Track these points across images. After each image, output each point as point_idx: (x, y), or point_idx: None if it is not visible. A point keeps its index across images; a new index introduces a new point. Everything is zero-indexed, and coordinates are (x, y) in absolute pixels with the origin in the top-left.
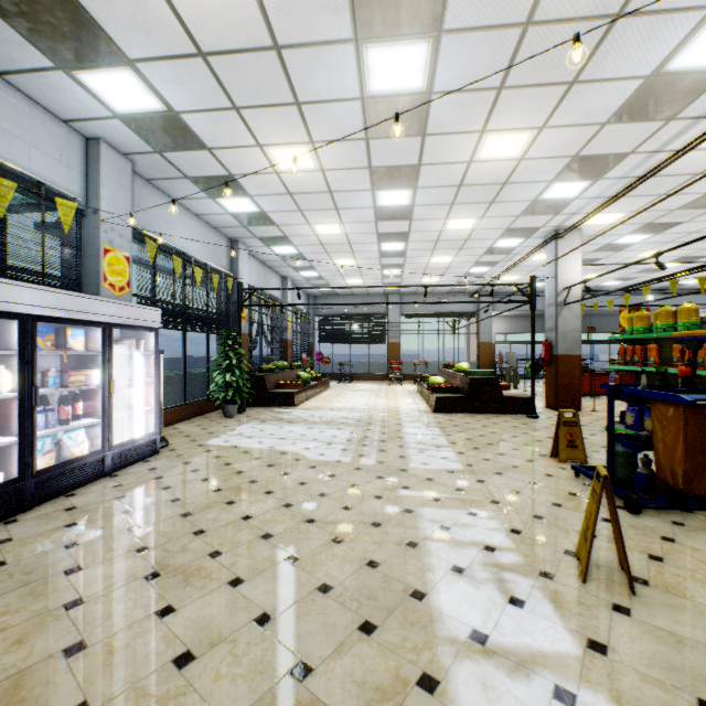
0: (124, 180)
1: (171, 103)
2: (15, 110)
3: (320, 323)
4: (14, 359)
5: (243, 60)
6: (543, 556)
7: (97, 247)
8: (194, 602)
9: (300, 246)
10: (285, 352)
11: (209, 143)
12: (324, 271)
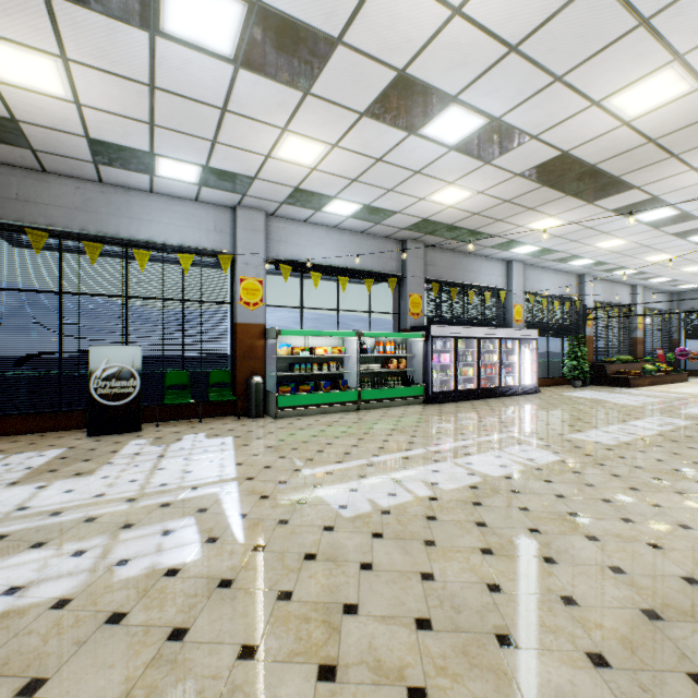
0: (520, 273)
1: (543, 247)
2: (488, 265)
3: (684, 320)
4: (496, 351)
5: (574, 233)
6: (695, 427)
7: (511, 305)
8: (554, 412)
9: (638, 268)
10: (633, 348)
11: (560, 250)
12: (675, 276)
